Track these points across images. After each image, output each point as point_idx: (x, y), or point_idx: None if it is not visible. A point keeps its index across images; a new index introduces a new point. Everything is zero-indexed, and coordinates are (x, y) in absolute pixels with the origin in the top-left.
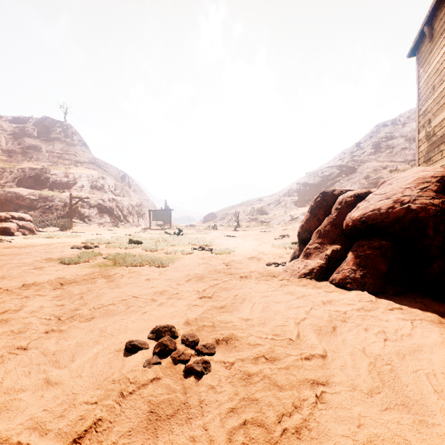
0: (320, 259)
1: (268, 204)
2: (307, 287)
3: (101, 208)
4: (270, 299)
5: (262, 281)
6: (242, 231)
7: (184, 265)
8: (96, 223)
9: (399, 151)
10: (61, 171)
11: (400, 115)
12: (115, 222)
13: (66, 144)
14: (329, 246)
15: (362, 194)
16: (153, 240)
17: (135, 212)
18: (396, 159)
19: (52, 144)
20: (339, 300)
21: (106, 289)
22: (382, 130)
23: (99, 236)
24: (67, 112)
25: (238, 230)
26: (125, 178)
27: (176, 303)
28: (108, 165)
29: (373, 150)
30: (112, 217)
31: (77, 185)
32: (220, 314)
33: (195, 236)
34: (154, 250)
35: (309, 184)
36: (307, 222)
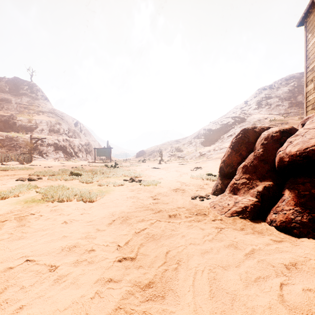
0: (252, 195)
1: (183, 144)
2: (247, 232)
3: (56, 147)
4: (213, 260)
5: (194, 223)
6: (164, 164)
7: (112, 200)
8: (53, 158)
9: (275, 107)
10: (25, 118)
11: (274, 82)
12: (68, 157)
13: (31, 98)
14: (259, 182)
15: (287, 130)
16: (93, 172)
17: (84, 149)
18: (273, 112)
19: (20, 98)
20: (304, 260)
21: (1, 243)
22: (262, 92)
23: (47, 169)
24: (33, 75)
25: (162, 163)
26: (77, 124)
27: (82, 277)
28: (64, 115)
29: (257, 106)
30: (65, 154)
31: (38, 128)
32: (146, 311)
33: (128, 168)
34: (89, 182)
35: (212, 130)
36: (229, 157)
